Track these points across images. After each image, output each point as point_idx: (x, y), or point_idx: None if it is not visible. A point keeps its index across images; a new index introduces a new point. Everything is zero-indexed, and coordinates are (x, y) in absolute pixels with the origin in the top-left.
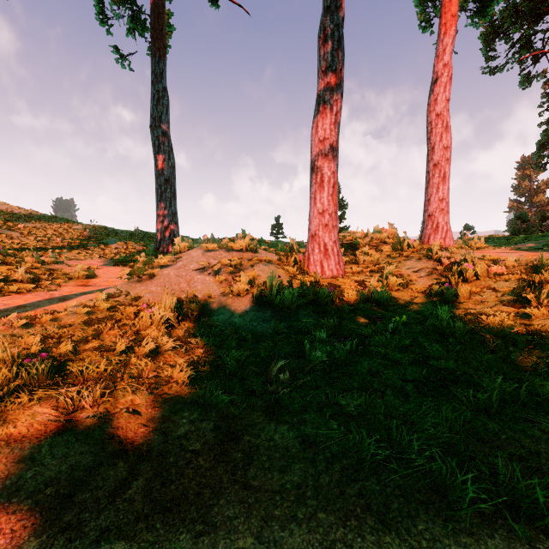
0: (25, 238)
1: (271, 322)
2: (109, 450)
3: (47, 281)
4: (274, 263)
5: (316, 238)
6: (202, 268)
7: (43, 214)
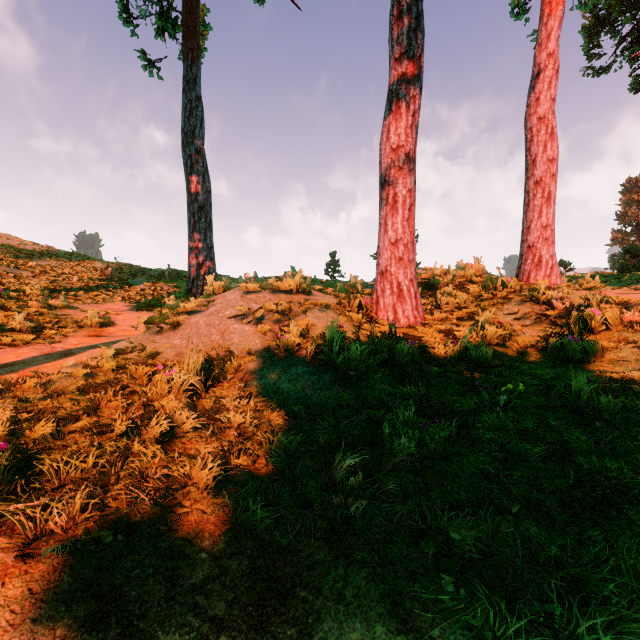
0: (36, 278)
1: (332, 389)
2: (79, 614)
3: (51, 331)
4: (333, 308)
5: (388, 275)
6: (240, 314)
7: (60, 251)
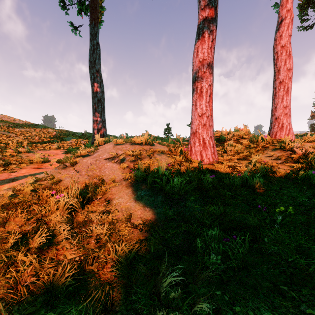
0: (17, 137)
1: (162, 207)
2: None
3: (14, 165)
4: (166, 153)
5: (197, 134)
6: (111, 157)
7: (32, 123)
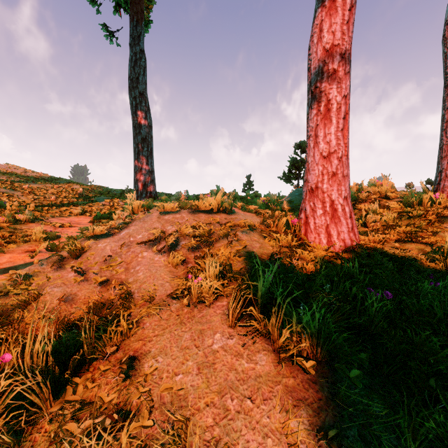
0: (24, 197)
1: (272, 400)
2: None
3: None
4: (257, 229)
5: (319, 192)
6: (151, 239)
7: (50, 176)
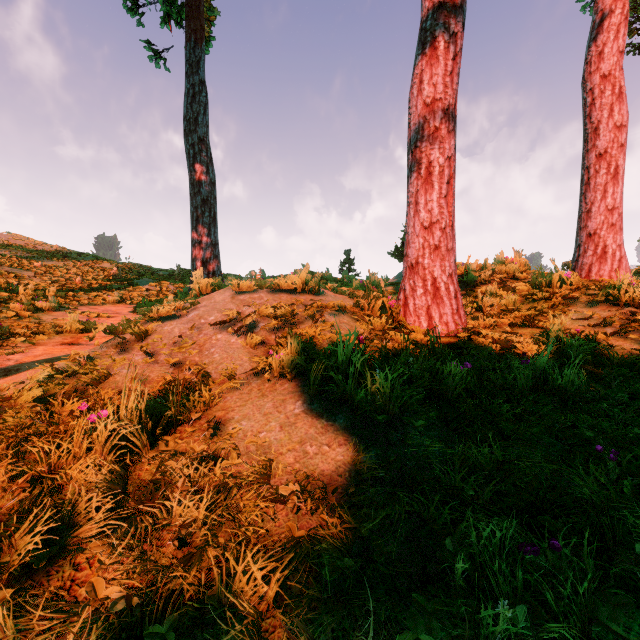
0: (38, 279)
1: (347, 445)
2: None
3: (20, 338)
4: (348, 312)
5: (419, 269)
6: (226, 320)
7: (70, 251)
